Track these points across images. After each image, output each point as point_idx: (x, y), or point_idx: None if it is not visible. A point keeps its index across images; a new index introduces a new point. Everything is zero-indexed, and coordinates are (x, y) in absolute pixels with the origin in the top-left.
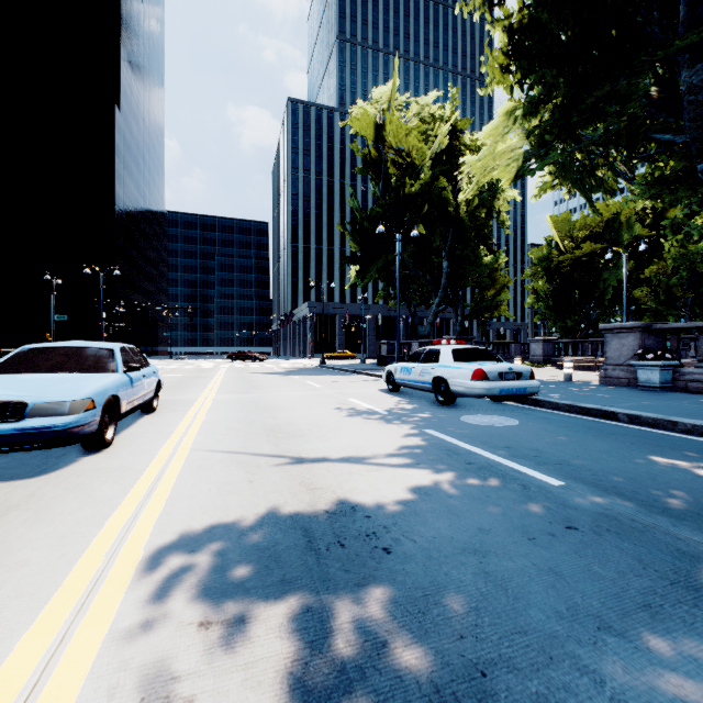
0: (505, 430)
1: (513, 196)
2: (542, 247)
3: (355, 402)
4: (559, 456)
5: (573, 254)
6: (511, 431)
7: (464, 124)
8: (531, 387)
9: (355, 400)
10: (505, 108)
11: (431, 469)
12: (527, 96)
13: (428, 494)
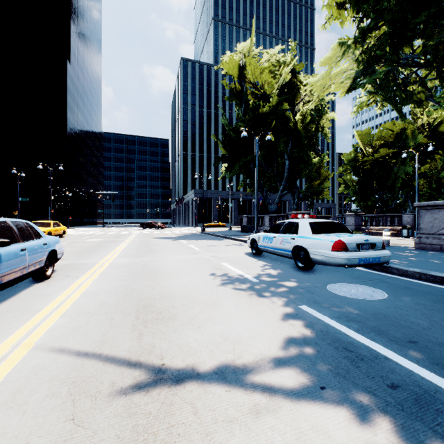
0: (383, 306)
1: (333, 116)
2: (350, 152)
3: (227, 267)
4: None
5: (374, 156)
6: (390, 308)
7: (299, 67)
8: (384, 256)
9: (227, 264)
10: (335, 45)
11: (348, 406)
12: (358, 27)
13: None
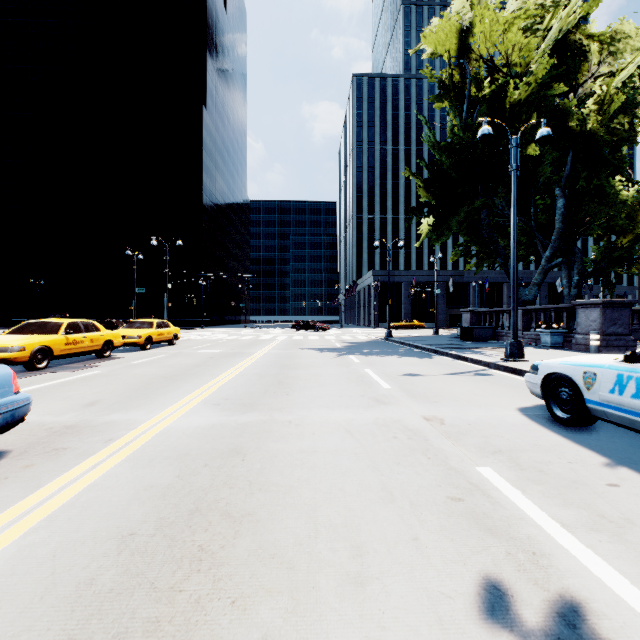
0: None
1: None
2: None
3: (519, 510)
4: None
5: None
6: None
7: (587, 9)
8: None
9: (506, 485)
10: None
11: None
12: None
13: None
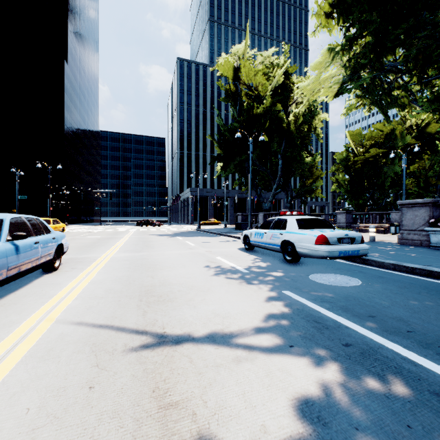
0: (355, 291)
1: (325, 117)
2: (342, 152)
3: (220, 260)
4: (434, 331)
5: (364, 156)
6: (361, 292)
7: (292, 69)
8: (362, 249)
9: (220, 258)
10: (325, 51)
11: (308, 357)
12: (345, 35)
13: (325, 422)
